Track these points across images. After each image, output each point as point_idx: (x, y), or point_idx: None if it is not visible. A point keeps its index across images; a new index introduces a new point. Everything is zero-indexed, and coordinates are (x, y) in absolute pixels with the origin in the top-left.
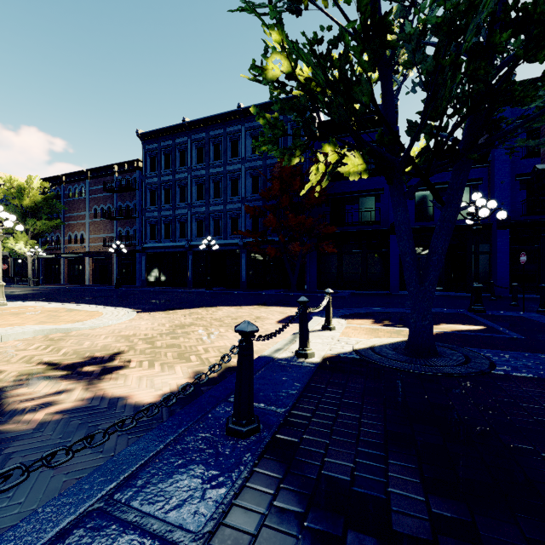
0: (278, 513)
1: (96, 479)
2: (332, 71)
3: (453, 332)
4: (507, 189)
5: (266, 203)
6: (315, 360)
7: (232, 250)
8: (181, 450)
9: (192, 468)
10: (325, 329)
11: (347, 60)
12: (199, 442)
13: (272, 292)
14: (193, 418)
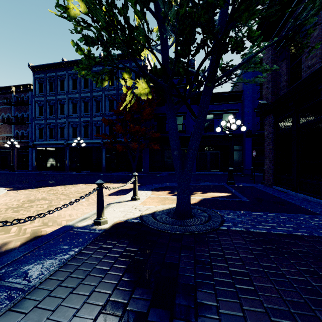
0: None
1: None
2: (117, 16)
3: (211, 198)
4: (250, 115)
5: (118, 118)
6: (105, 227)
7: (96, 147)
8: None
9: None
10: (133, 199)
11: (128, 9)
12: None
13: (120, 173)
14: None
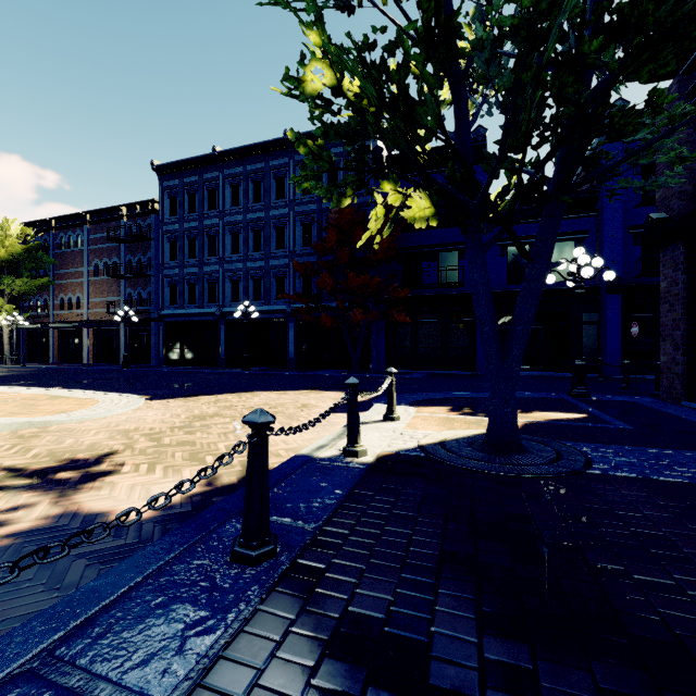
0: (280, 667)
1: (35, 628)
2: (388, 86)
3: (547, 422)
4: (619, 244)
5: (320, 259)
6: (367, 460)
7: (276, 319)
8: (164, 584)
9: (173, 609)
10: (387, 419)
11: (408, 72)
12: (192, 572)
13: (327, 373)
14: (190, 540)
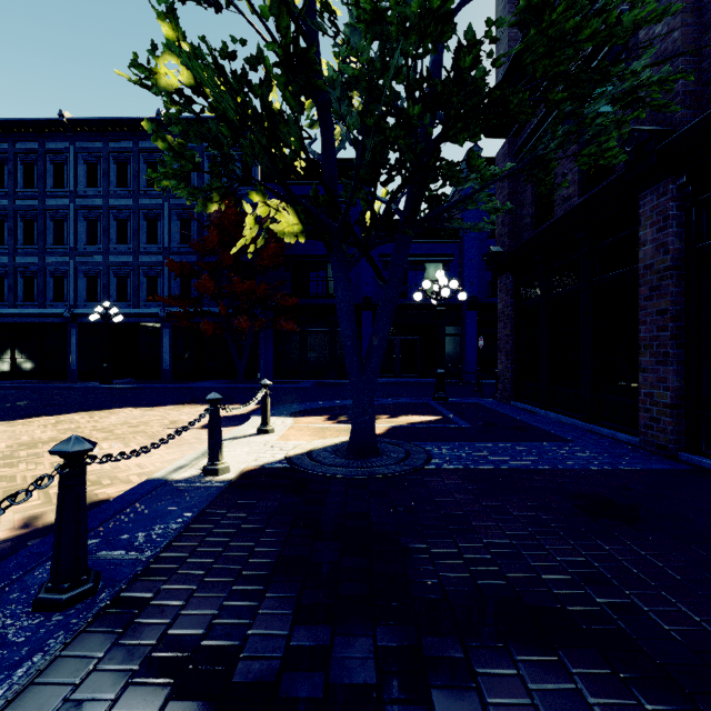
0: (74, 710)
1: None
2: (251, 100)
3: (407, 425)
4: (476, 269)
5: (202, 259)
6: (228, 477)
7: (147, 324)
8: None
9: None
10: (261, 432)
11: (271, 89)
12: None
13: (209, 384)
14: None
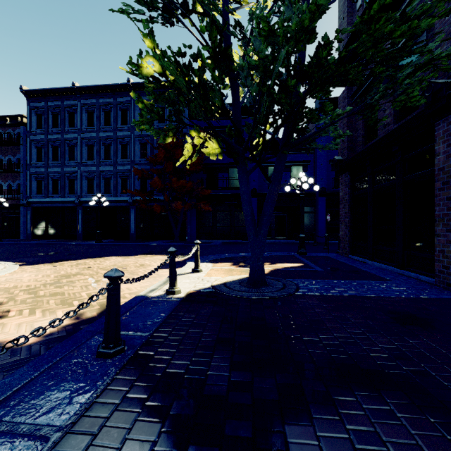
0: (129, 402)
1: None
2: (193, 78)
3: (282, 269)
4: (325, 169)
5: (153, 167)
6: (181, 296)
7: (122, 207)
8: (55, 374)
9: (62, 385)
10: (194, 271)
11: (204, 72)
12: (72, 366)
13: (158, 243)
14: (68, 349)
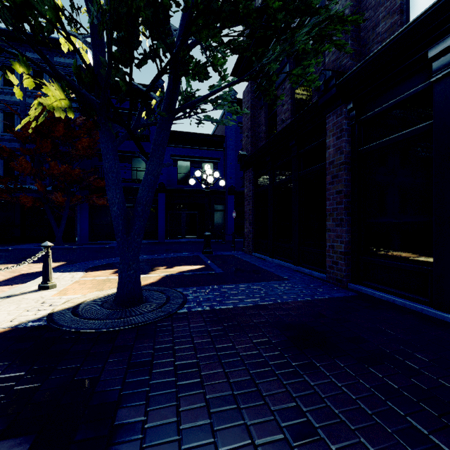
0: None
1: None
2: None
3: (177, 274)
4: (234, 168)
5: (24, 146)
6: None
7: None
8: None
9: None
10: (41, 288)
11: None
12: None
13: (28, 246)
14: None
